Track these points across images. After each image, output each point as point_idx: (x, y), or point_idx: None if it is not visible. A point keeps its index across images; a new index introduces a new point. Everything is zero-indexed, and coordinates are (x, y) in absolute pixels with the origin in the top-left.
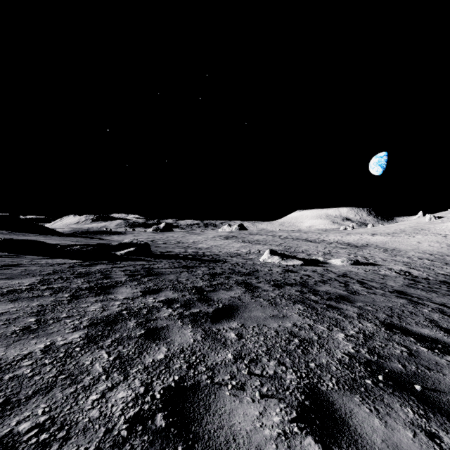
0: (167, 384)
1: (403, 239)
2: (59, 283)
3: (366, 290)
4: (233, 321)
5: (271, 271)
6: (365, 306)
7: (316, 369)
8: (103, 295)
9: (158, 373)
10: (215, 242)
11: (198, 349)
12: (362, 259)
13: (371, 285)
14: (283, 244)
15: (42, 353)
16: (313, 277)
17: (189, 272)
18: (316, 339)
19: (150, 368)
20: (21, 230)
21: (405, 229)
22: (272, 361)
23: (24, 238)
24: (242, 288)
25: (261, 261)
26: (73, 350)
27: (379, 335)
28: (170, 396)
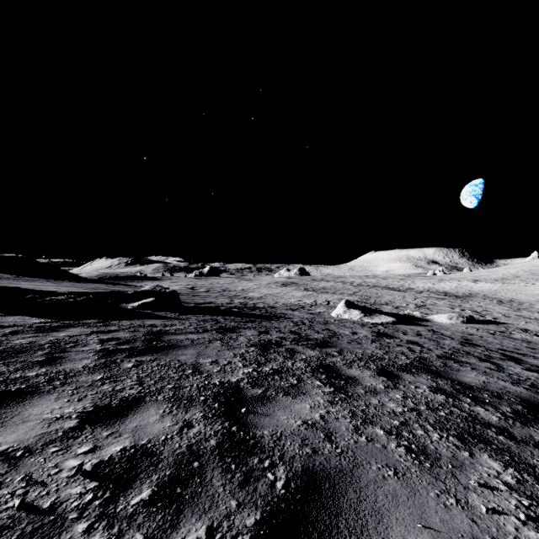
0: None
1: (519, 287)
2: None
3: None
4: None
5: (355, 334)
6: None
7: None
8: None
9: None
10: (270, 290)
11: None
12: (474, 314)
13: (535, 364)
14: (357, 293)
15: None
16: (427, 347)
17: (224, 341)
18: None
19: None
20: (33, 274)
21: (518, 274)
22: None
23: (22, 284)
24: (323, 385)
25: (334, 318)
26: None
27: None
28: None
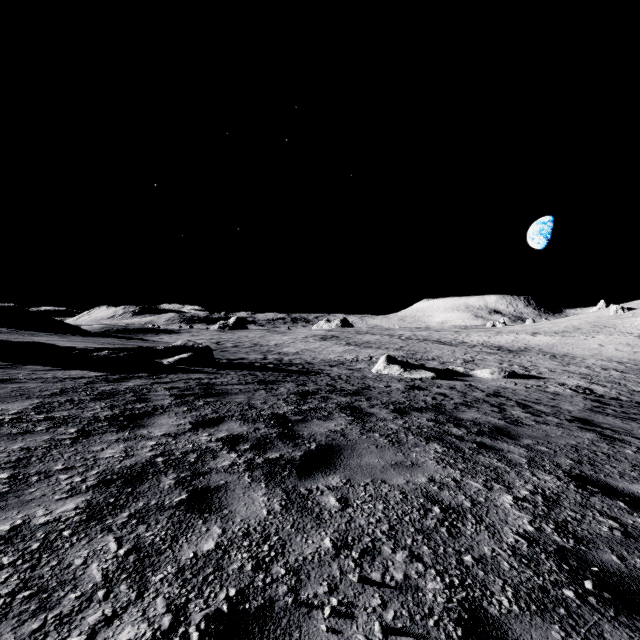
0: (215, 607)
1: (578, 340)
2: (65, 410)
3: (532, 417)
4: (332, 474)
5: (388, 387)
6: (536, 446)
7: (475, 568)
8: (129, 430)
9: (201, 581)
10: (307, 344)
11: (274, 530)
12: (520, 369)
13: (538, 409)
14: (404, 347)
15: (2, 542)
16: (451, 397)
17: (268, 390)
18: (469, 506)
19: (188, 571)
20: (30, 327)
21: (580, 326)
22: (400, 553)
23: (32, 339)
24: (346, 416)
25: (373, 373)
26: (58, 535)
27: (567, 496)
28: (217, 635)
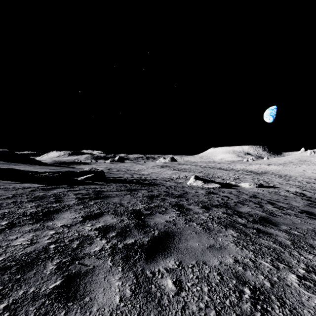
0: None
1: (291, 168)
2: (8, 208)
3: (279, 210)
4: (169, 257)
5: (197, 192)
6: (291, 230)
7: None
8: (41, 222)
9: None
10: (154, 170)
11: None
12: (264, 182)
13: (280, 205)
14: (203, 171)
15: None
16: (231, 198)
17: (131, 195)
18: (269, 286)
19: None
20: (16, 161)
21: (292, 161)
22: None
23: (14, 167)
24: (176, 211)
25: (188, 185)
26: None
27: None
28: None
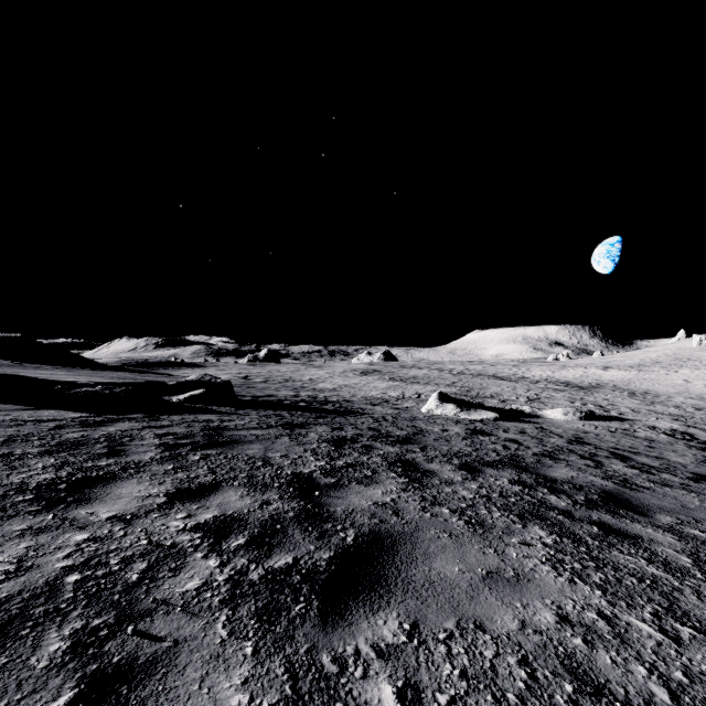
0: None
1: (658, 375)
2: None
3: (643, 474)
4: (384, 609)
5: (445, 432)
6: (683, 527)
7: None
8: (60, 509)
9: None
10: (346, 379)
11: None
12: (596, 409)
13: (642, 462)
14: (457, 383)
15: None
16: (526, 445)
17: (293, 437)
18: (668, 702)
19: None
20: (37, 360)
21: (659, 359)
22: None
23: (30, 373)
24: (398, 477)
25: (424, 413)
26: None
27: None
28: None
